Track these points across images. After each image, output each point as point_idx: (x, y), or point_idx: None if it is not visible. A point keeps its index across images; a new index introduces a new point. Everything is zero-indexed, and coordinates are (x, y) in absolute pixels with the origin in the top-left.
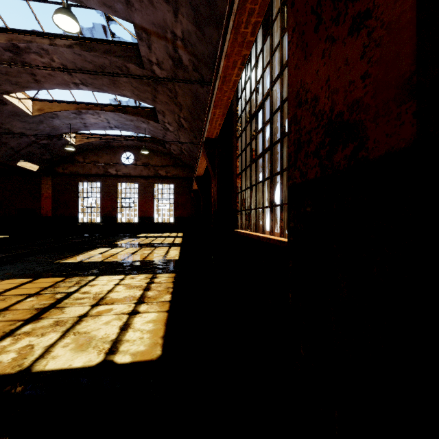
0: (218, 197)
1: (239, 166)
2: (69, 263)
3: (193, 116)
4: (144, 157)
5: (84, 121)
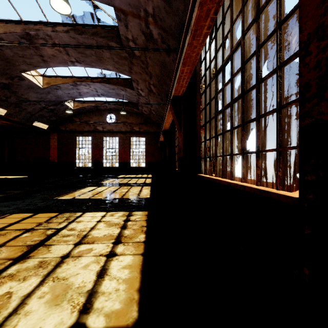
0: (183, 146)
1: (203, 118)
2: (64, 200)
3: (161, 82)
4: (123, 117)
5: (79, 91)
